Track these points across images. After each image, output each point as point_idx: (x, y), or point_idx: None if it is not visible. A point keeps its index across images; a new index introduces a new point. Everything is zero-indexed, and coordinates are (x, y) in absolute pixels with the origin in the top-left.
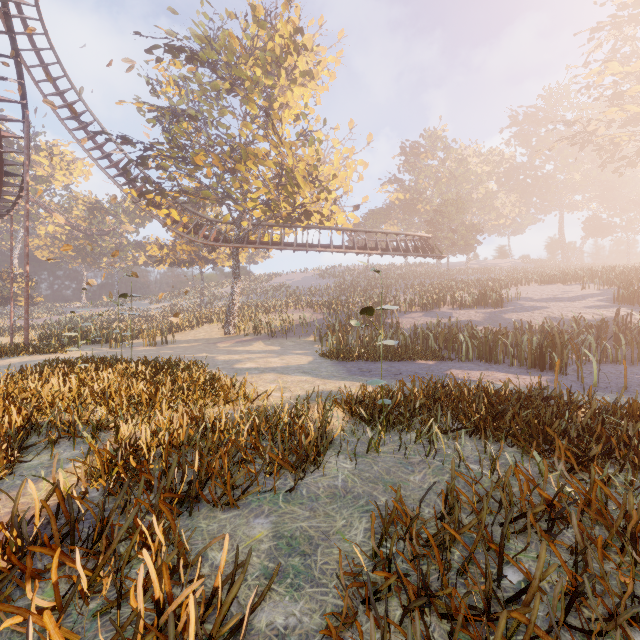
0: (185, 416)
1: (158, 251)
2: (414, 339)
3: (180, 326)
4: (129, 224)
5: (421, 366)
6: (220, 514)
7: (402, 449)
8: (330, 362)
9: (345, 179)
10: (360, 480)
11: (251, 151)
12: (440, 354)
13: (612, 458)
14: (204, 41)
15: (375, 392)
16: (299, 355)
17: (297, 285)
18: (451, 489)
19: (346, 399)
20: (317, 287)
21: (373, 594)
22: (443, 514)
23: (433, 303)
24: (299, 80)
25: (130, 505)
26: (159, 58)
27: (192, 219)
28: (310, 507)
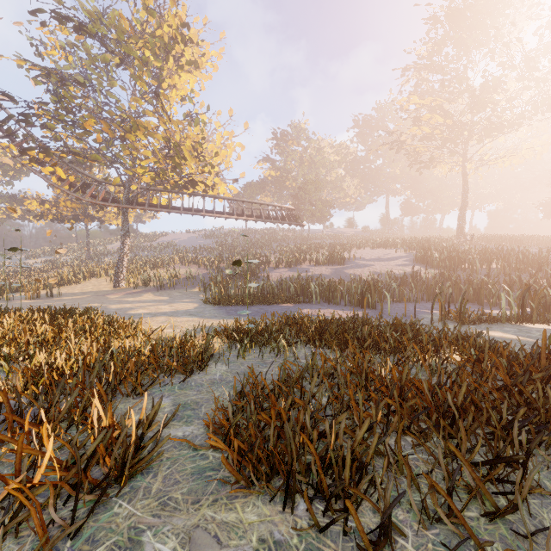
0: (95, 344)
1: (38, 206)
2: (280, 288)
3: (65, 280)
4: (1, 176)
5: (283, 308)
6: (133, 400)
7: (261, 356)
8: (213, 307)
9: (226, 156)
10: (231, 374)
11: (141, 124)
12: (298, 299)
13: (379, 349)
14: (94, 16)
15: (245, 323)
16: (186, 303)
17: (183, 244)
18: (284, 367)
19: (224, 329)
20: (202, 246)
21: (233, 413)
22: (278, 381)
23: (296, 261)
24: (186, 67)
25: (64, 397)
26: (44, 21)
27: (78, 178)
28: (197, 390)
